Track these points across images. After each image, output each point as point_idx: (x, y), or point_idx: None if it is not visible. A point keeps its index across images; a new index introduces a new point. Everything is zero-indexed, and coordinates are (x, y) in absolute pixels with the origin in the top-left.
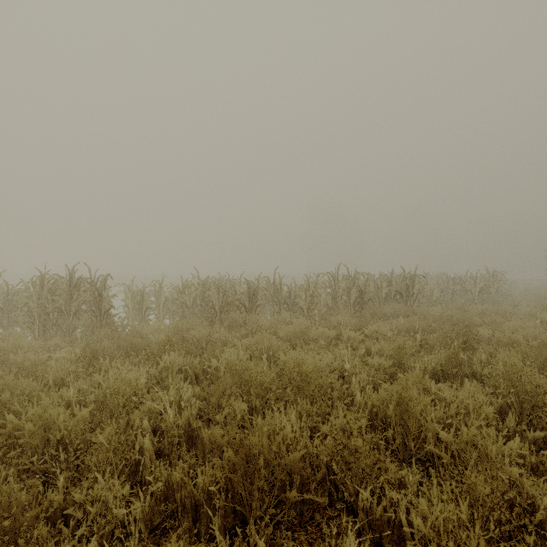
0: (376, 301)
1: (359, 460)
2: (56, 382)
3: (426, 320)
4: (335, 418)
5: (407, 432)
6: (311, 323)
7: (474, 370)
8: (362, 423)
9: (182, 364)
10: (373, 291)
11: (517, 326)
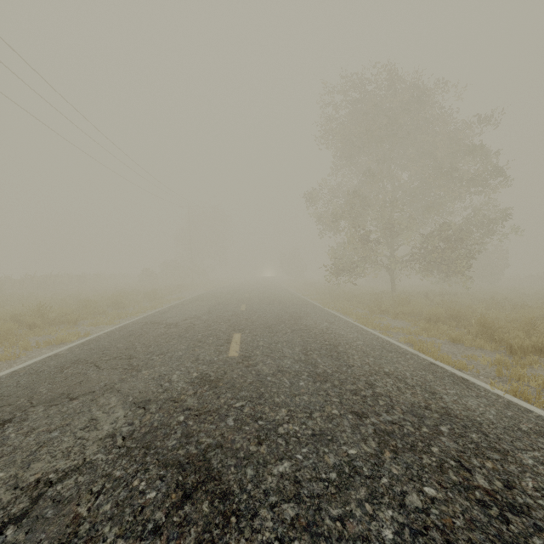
0: None
1: None
2: None
3: None
4: None
5: None
6: None
7: None
8: None
9: None
10: None
11: None
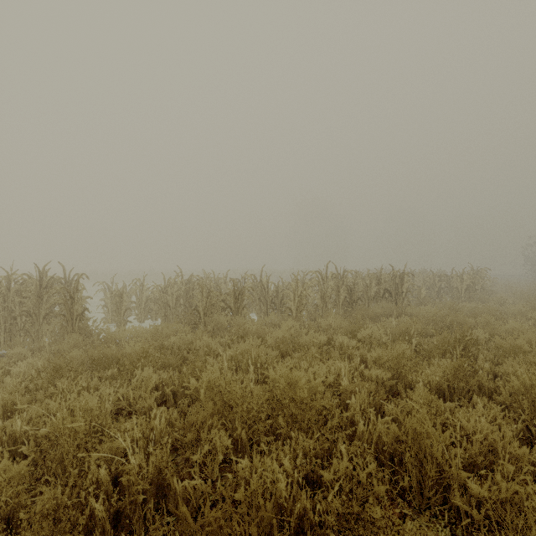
0: (365, 300)
1: (376, 535)
2: (7, 407)
3: (419, 321)
4: (335, 453)
5: (423, 474)
6: (300, 324)
7: (480, 383)
8: (372, 468)
9: (158, 379)
10: (362, 290)
11: (515, 329)
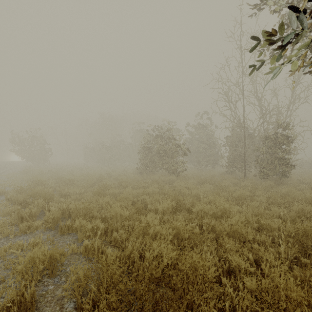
0: None
1: None
2: None
3: None
4: None
5: None
6: None
7: None
8: None
9: None
10: None
11: None
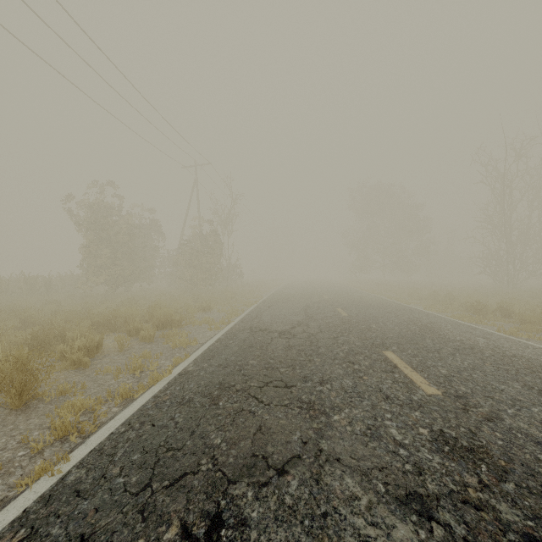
0: None
1: None
2: None
3: None
4: None
5: None
6: None
7: None
8: None
9: None
10: None
11: None
